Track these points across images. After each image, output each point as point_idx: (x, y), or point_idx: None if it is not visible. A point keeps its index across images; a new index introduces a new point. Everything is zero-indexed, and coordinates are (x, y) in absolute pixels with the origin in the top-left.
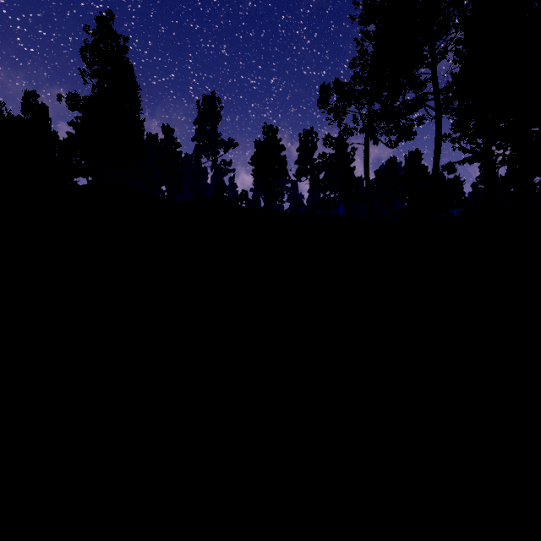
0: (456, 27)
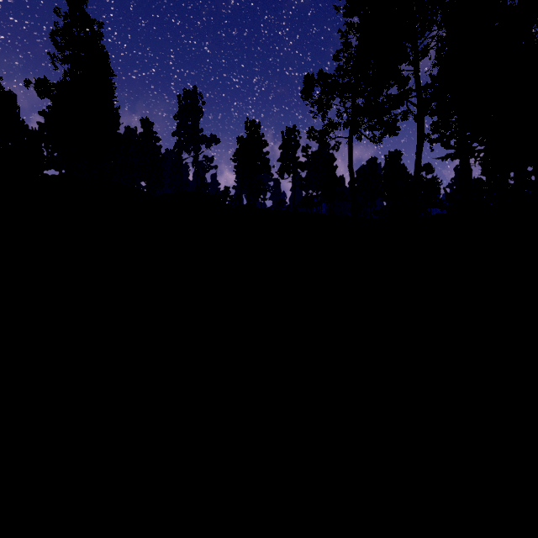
0: (439, 24)
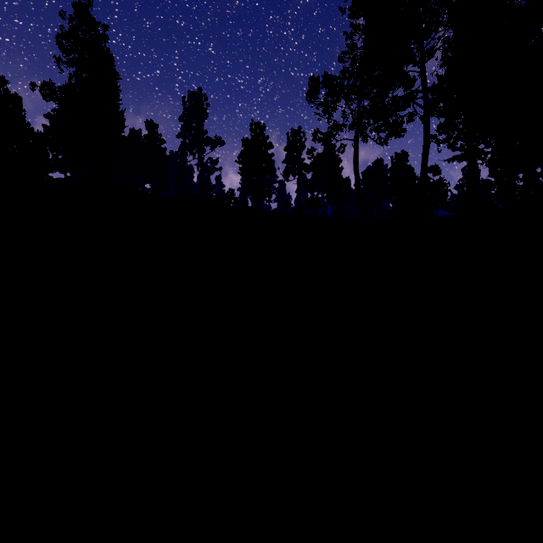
0: (445, 25)
